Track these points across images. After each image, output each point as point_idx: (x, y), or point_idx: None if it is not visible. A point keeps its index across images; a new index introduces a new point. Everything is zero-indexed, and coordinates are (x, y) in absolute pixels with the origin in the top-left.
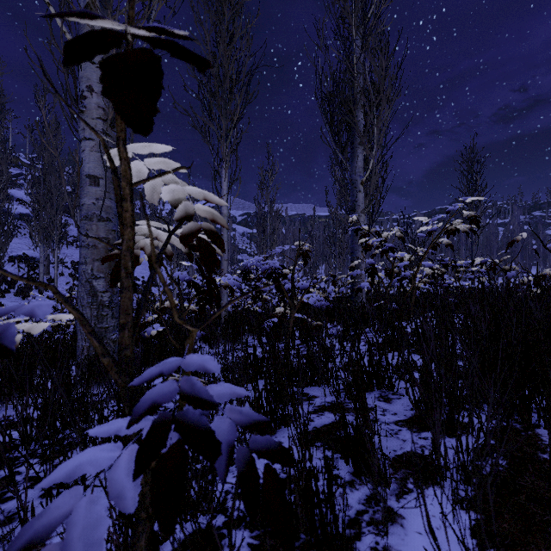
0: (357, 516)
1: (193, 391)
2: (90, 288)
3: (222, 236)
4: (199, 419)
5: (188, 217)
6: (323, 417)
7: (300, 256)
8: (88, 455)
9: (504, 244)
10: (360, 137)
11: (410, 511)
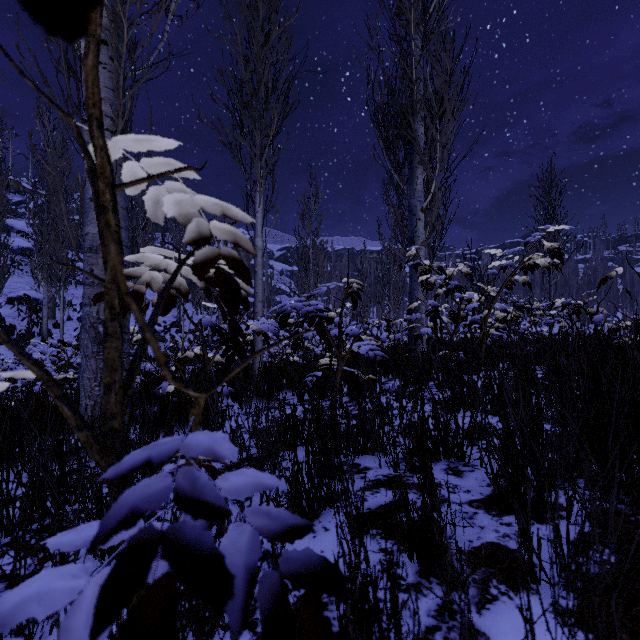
0: (427, 635)
1: (194, 490)
2: (96, 335)
3: (256, 273)
4: (201, 537)
5: (202, 239)
6: (378, 496)
7: (348, 295)
8: (37, 586)
9: (585, 283)
10: (420, 155)
11: (496, 628)
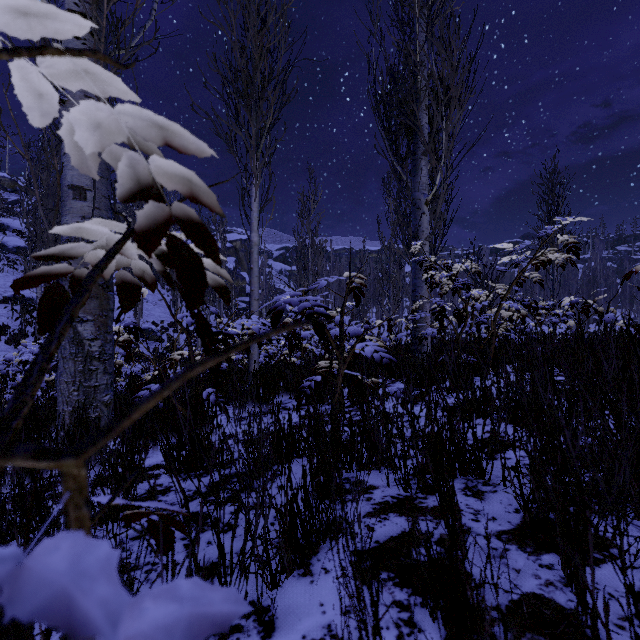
0: None
1: None
2: (74, 335)
3: (252, 269)
4: None
5: (144, 192)
6: (387, 524)
7: (350, 291)
8: None
9: (584, 283)
10: (424, 145)
11: None
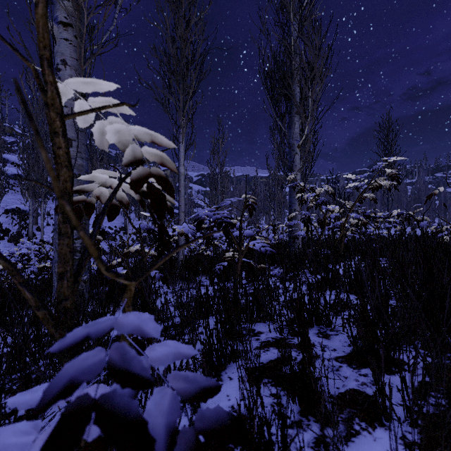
0: None
1: (123, 363)
2: None
3: (180, 191)
4: (128, 404)
5: (136, 161)
6: (268, 353)
7: (246, 207)
8: None
9: (412, 199)
10: (297, 107)
11: None
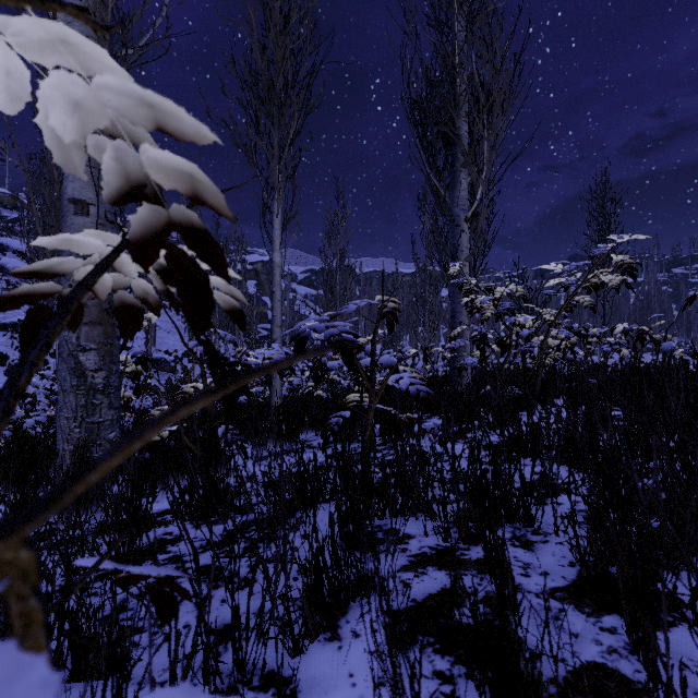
0: None
1: None
2: (75, 365)
3: (274, 293)
4: None
5: (136, 192)
6: (425, 579)
7: (382, 317)
8: None
9: (637, 308)
10: (464, 155)
11: None
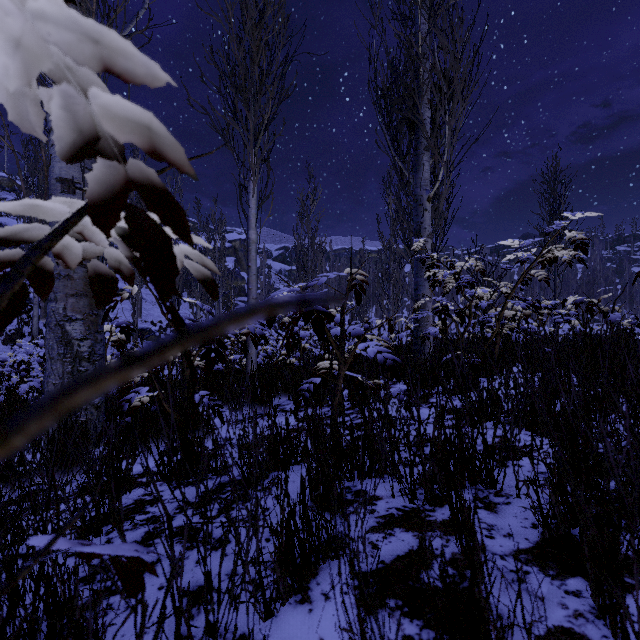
0: None
1: None
2: (62, 335)
3: (250, 268)
4: None
5: (90, 146)
6: (393, 541)
7: (351, 289)
8: None
9: (584, 283)
10: (427, 139)
11: None
